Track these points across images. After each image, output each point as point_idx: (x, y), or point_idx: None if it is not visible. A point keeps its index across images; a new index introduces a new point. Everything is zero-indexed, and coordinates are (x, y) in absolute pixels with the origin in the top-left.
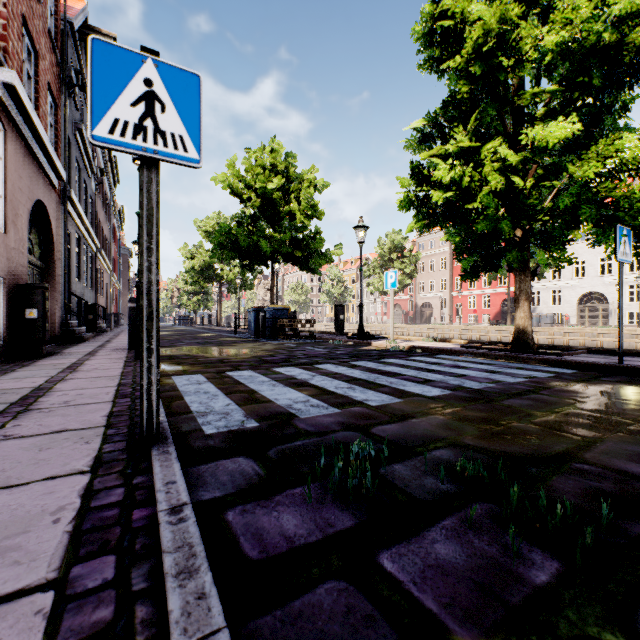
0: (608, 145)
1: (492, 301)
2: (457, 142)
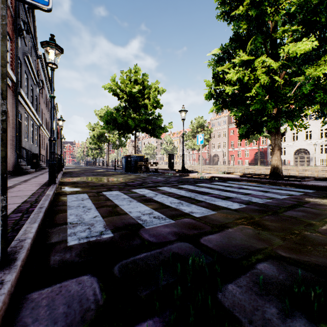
0: None
1: (249, 153)
2: (240, 57)
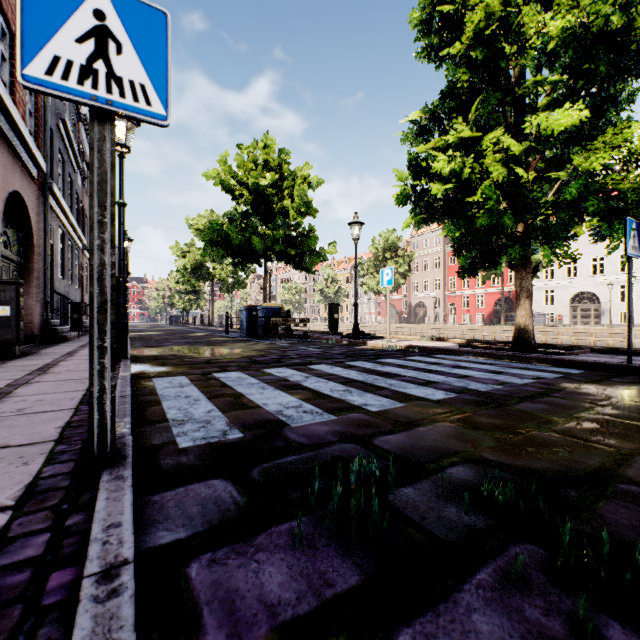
0: (615, 135)
1: (485, 301)
2: (457, 132)
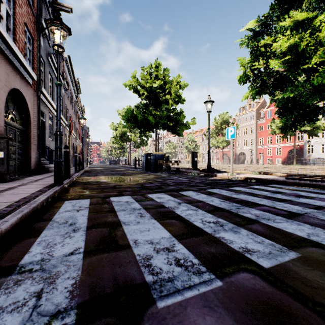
0: None
1: (282, 151)
2: (292, 17)
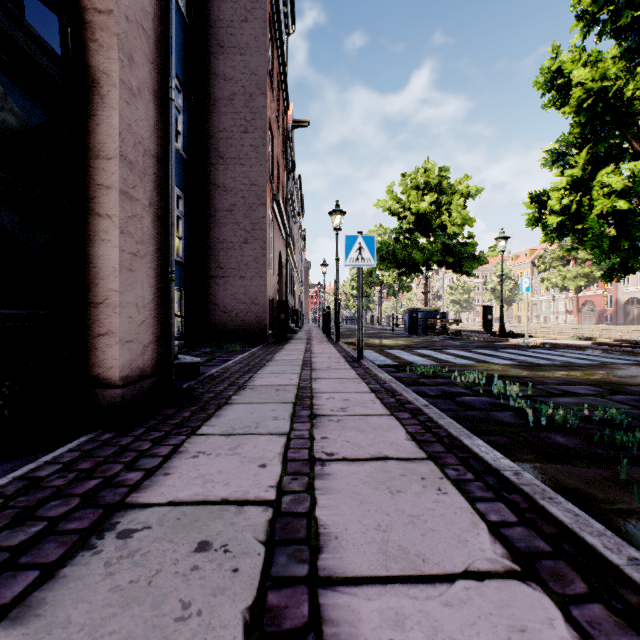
0: None
1: None
2: (569, 174)
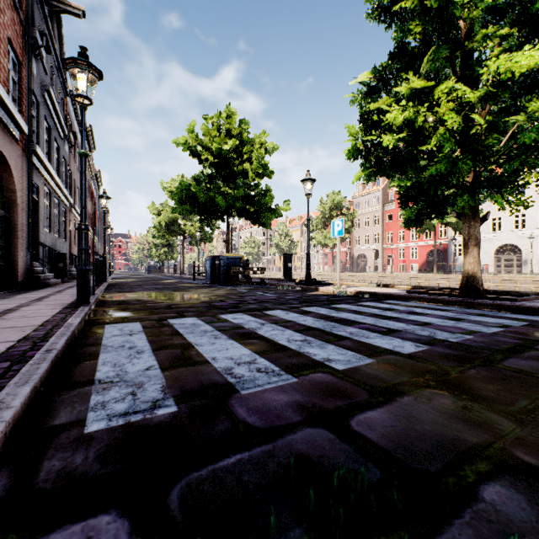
0: None
1: (419, 252)
2: (409, 83)
